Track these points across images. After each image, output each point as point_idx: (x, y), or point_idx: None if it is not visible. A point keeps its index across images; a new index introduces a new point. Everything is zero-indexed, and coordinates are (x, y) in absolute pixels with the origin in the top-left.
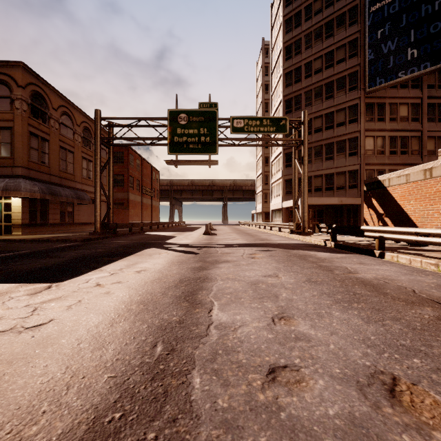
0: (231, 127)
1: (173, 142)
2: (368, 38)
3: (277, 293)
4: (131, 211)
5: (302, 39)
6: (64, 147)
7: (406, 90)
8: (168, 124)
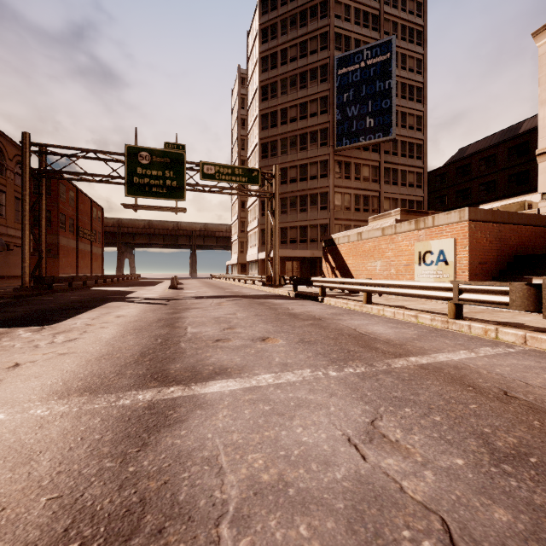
0: (201, 173)
1: (132, 183)
2: (337, 99)
3: (231, 321)
4: (63, 261)
5: (278, 83)
6: None
7: (368, 153)
8: (126, 161)
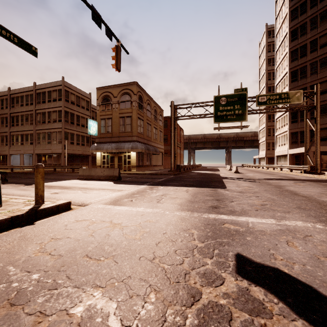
0: (257, 102)
1: (217, 115)
2: None
3: None
4: None
5: (308, 23)
6: (148, 122)
7: None
8: (213, 105)
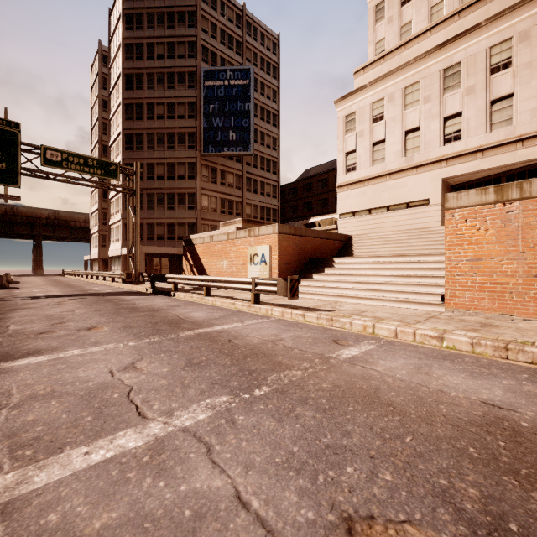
0: (43, 158)
1: None
2: (203, 108)
3: (65, 317)
4: None
5: (145, 76)
6: None
7: (232, 162)
8: None
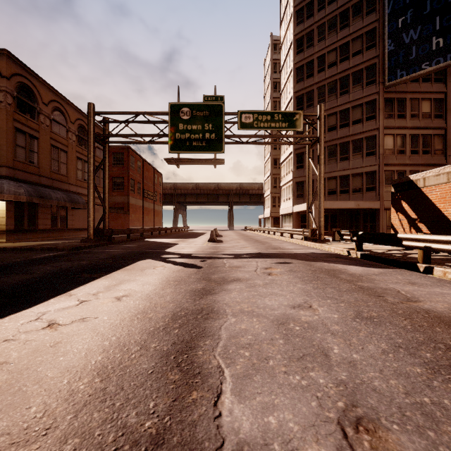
0: (239, 123)
1: (174, 139)
2: (388, 28)
3: (323, 346)
4: (132, 216)
5: (315, 31)
6: (56, 145)
7: (428, 84)
8: (169, 119)
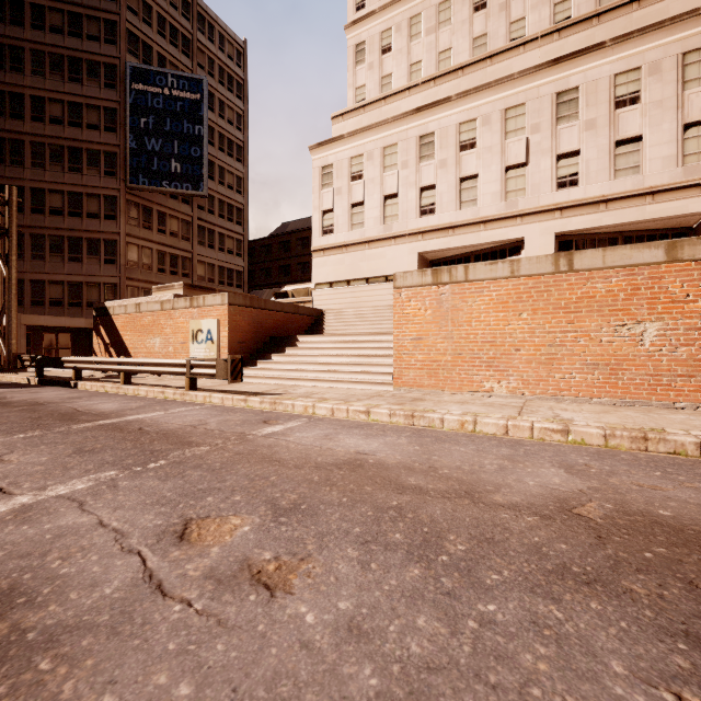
0: None
1: None
2: (131, 120)
3: None
4: None
5: (27, 52)
6: None
7: (176, 202)
8: None
